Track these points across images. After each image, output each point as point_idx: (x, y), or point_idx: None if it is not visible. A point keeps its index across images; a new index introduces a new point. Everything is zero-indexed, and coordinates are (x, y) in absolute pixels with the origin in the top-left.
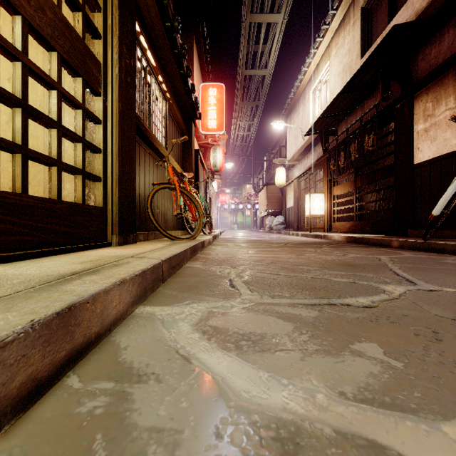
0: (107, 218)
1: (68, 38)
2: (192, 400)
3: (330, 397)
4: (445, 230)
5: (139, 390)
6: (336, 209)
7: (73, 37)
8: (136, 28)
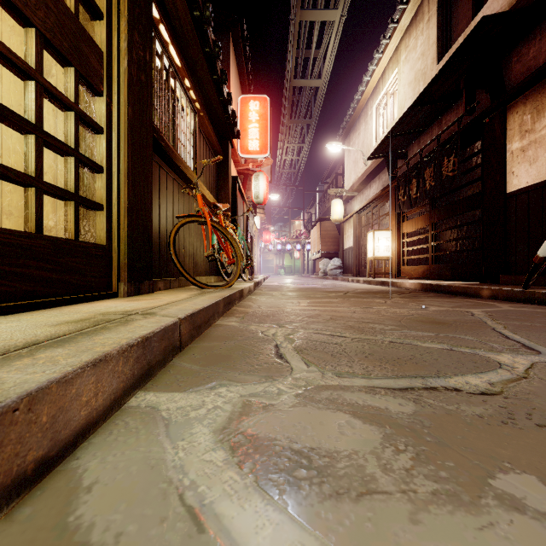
0: (113, 259)
1: (52, 10)
2: None
3: None
4: None
5: None
6: (406, 250)
7: (61, 10)
8: (154, 13)
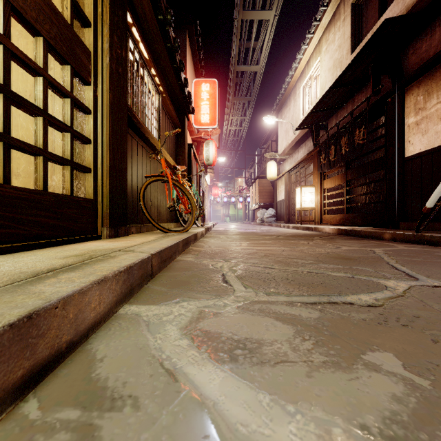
0: (98, 210)
1: (54, 23)
2: (176, 438)
3: (350, 433)
4: (437, 222)
5: (110, 422)
6: (327, 202)
7: (61, 23)
8: (128, 19)
